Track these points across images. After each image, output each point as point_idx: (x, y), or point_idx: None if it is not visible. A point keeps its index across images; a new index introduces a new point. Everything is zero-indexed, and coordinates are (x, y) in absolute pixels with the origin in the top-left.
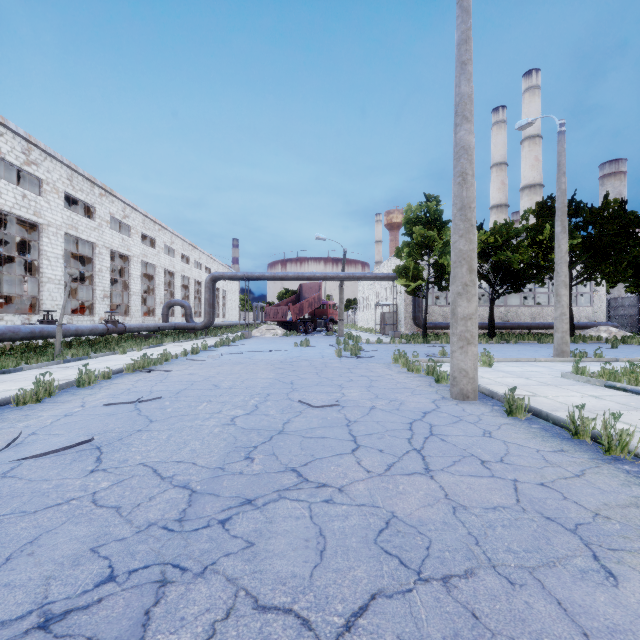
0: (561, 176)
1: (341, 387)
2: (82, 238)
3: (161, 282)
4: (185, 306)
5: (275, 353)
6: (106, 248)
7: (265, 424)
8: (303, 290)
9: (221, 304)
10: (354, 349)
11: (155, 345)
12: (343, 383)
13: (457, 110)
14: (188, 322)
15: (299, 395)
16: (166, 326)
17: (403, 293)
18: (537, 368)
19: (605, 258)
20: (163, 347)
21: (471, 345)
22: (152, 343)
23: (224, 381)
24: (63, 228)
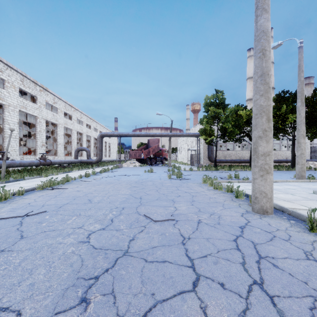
0: (301, 72)
1: (173, 201)
2: (29, 113)
3: (75, 138)
4: (86, 150)
5: (133, 176)
6: (43, 119)
7: (114, 242)
8: (150, 142)
9: (108, 150)
10: (178, 174)
11: (67, 171)
12: (174, 198)
13: (258, 5)
14: (88, 159)
15: (144, 209)
16: (76, 161)
17: (202, 144)
18: (292, 186)
19: (314, 124)
20: (71, 173)
21: (269, 174)
22: (66, 170)
23: (96, 196)
24: (18, 107)
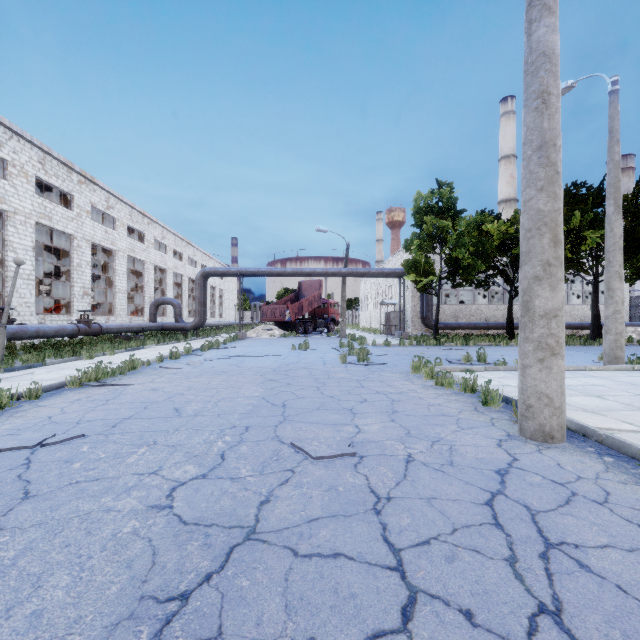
0: (614, 145)
1: (353, 413)
2: (57, 229)
3: (151, 279)
4: (174, 305)
5: (269, 358)
6: (86, 241)
7: (225, 507)
8: (302, 288)
9: (217, 303)
10: (362, 354)
11: (134, 348)
12: (354, 406)
13: None
14: (177, 322)
15: (292, 430)
16: (152, 326)
17: (410, 291)
18: (597, 380)
19: (637, 251)
20: (143, 350)
21: (557, 357)
22: (132, 345)
23: (192, 402)
24: (33, 217)
